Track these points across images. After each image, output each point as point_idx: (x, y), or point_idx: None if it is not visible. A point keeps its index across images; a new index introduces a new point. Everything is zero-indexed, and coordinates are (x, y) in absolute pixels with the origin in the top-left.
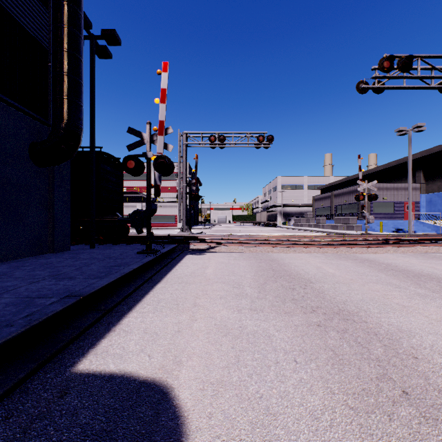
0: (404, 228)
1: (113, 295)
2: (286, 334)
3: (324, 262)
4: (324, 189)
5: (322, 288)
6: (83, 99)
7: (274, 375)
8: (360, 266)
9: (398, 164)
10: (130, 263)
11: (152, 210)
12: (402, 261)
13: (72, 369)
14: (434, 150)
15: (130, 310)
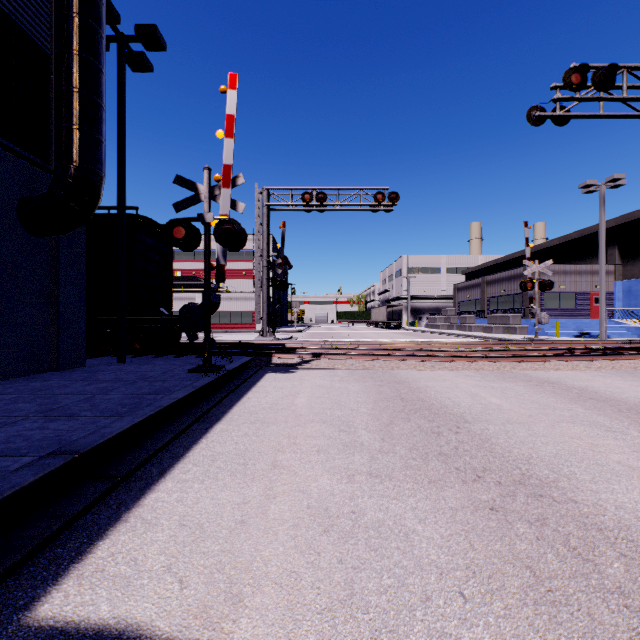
0: (591, 331)
1: (137, 448)
2: (438, 529)
3: (482, 386)
4: (470, 274)
5: (486, 432)
6: (104, 131)
7: (424, 633)
8: (540, 393)
9: (582, 236)
10: (175, 388)
11: (212, 304)
12: (603, 383)
13: (24, 615)
14: (636, 215)
15: (163, 476)
